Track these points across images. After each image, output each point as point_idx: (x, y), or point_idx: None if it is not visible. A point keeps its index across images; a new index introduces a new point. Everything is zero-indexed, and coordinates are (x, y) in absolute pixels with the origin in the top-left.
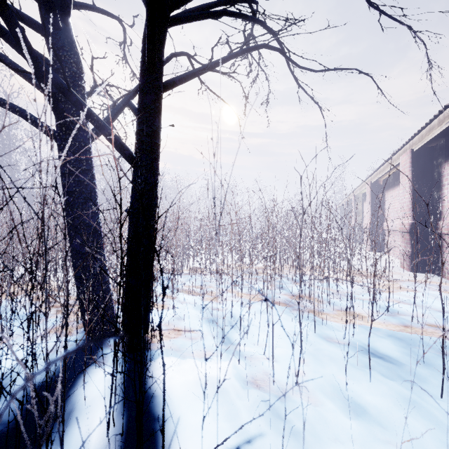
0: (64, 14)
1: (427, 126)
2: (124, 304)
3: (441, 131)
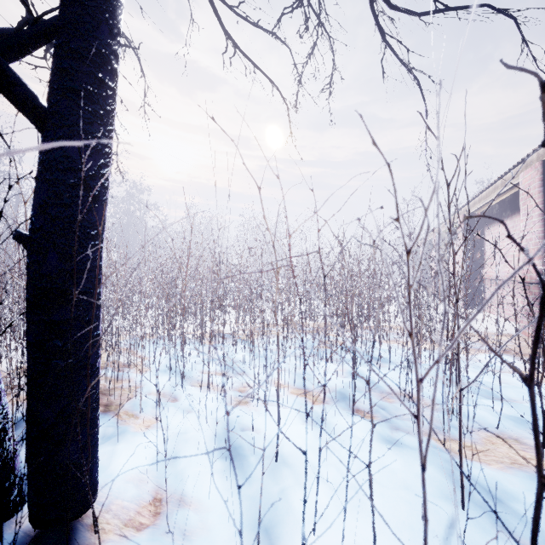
0: None
1: None
2: None
3: None
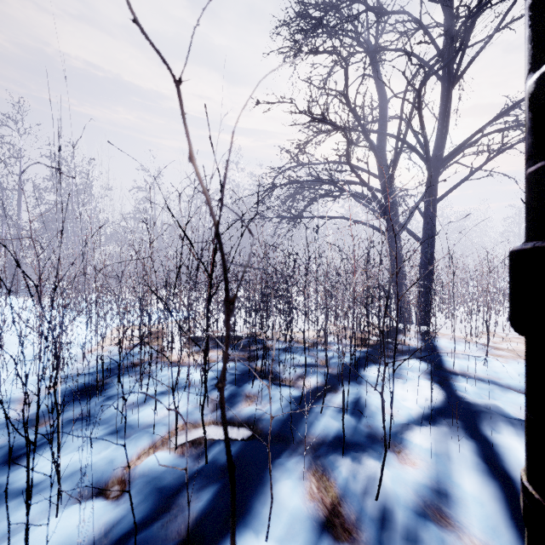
0: (391, 184)
1: None
2: (422, 296)
3: None
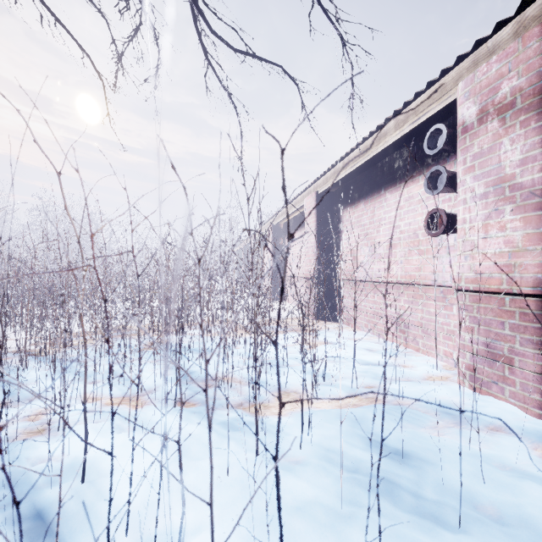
0: None
1: (332, 169)
2: None
3: (346, 175)
